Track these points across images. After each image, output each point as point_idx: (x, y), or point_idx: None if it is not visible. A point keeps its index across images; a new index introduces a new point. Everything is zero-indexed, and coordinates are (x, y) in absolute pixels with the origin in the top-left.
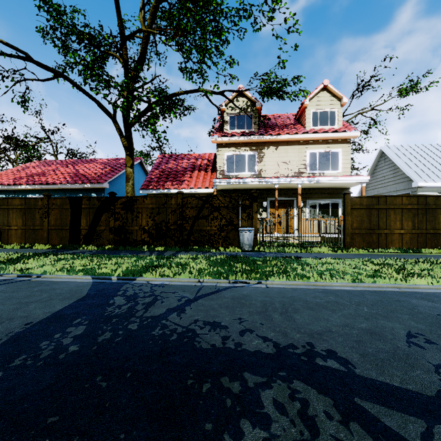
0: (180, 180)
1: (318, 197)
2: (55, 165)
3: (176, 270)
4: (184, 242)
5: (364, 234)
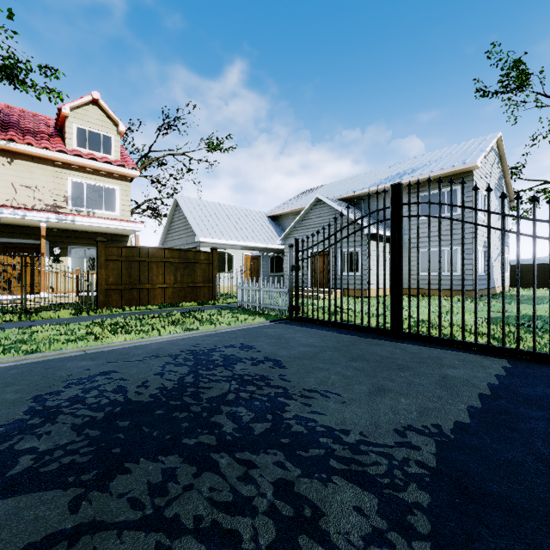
0: None
1: (86, 243)
2: None
3: None
4: None
5: (124, 290)
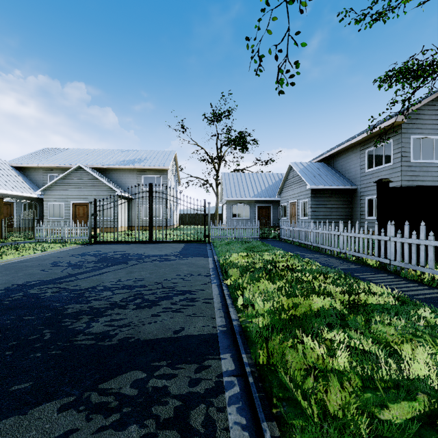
0: None
1: None
2: None
3: None
4: None
5: None
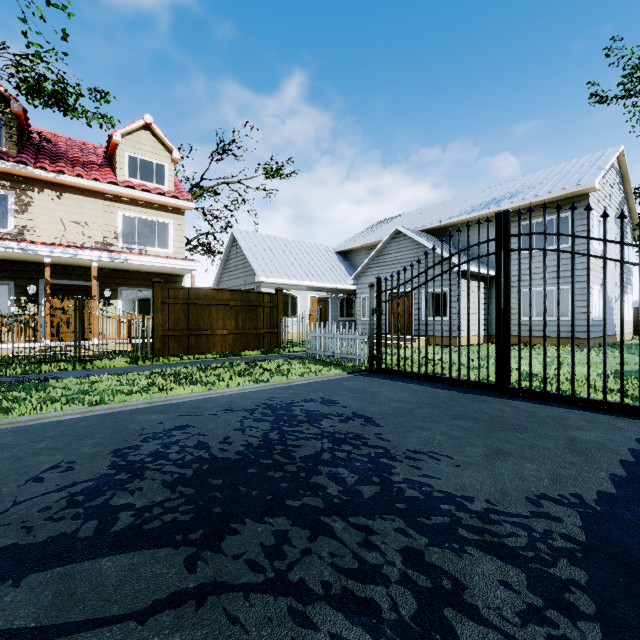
0: None
1: (138, 284)
2: None
3: None
4: None
5: (181, 337)
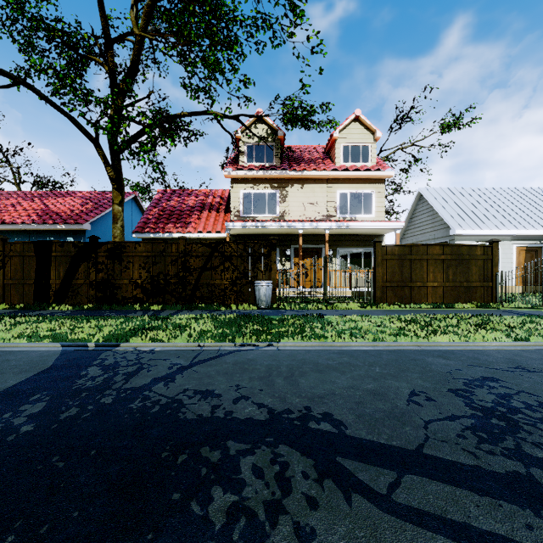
0: (185, 221)
1: (349, 245)
2: (15, 199)
3: (173, 333)
4: (187, 299)
5: (396, 288)
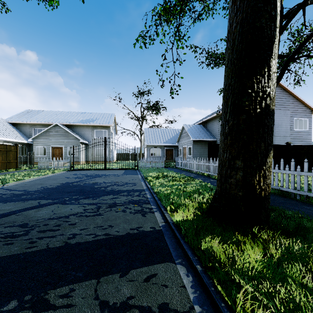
0: None
1: None
2: None
3: None
4: None
5: None
